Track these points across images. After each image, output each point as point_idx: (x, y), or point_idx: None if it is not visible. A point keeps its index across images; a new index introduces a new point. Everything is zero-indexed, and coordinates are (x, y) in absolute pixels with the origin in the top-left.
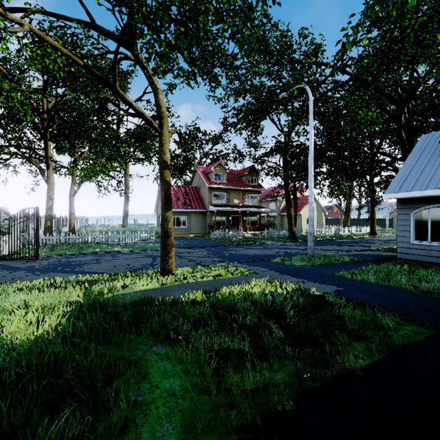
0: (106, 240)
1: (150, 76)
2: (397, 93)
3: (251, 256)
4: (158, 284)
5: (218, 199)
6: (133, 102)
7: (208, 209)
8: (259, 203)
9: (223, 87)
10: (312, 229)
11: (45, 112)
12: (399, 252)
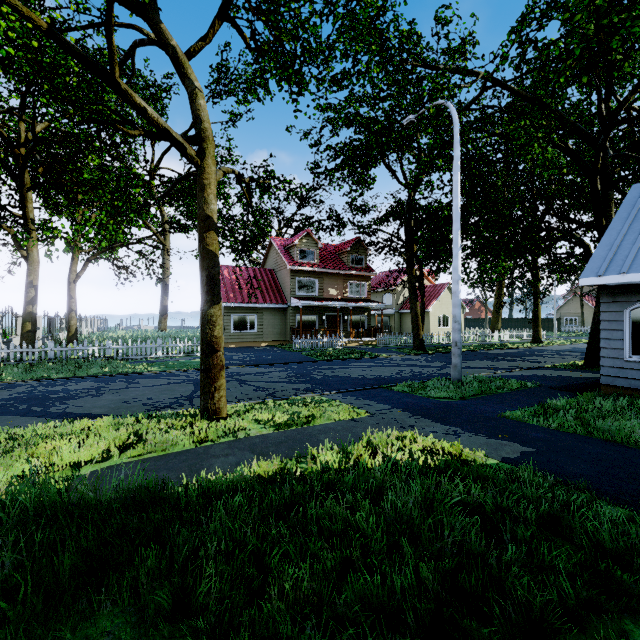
0: (125, 353)
1: (182, 65)
2: (598, 112)
3: (358, 379)
4: (190, 441)
5: (305, 289)
6: (149, 108)
7: (290, 303)
8: (368, 294)
9: (312, 94)
10: (458, 337)
11: (23, 145)
12: (605, 375)
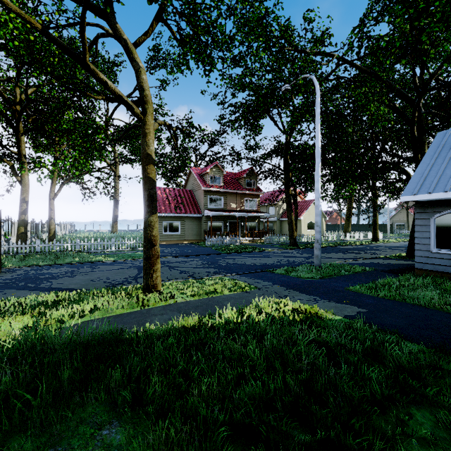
0: (89, 248)
1: (131, 52)
2: (414, 83)
3: (250, 265)
4: (137, 305)
5: (214, 203)
6: (109, 81)
7: (204, 214)
8: (258, 207)
9: (219, 71)
10: (319, 236)
11: (18, 103)
12: (418, 262)
